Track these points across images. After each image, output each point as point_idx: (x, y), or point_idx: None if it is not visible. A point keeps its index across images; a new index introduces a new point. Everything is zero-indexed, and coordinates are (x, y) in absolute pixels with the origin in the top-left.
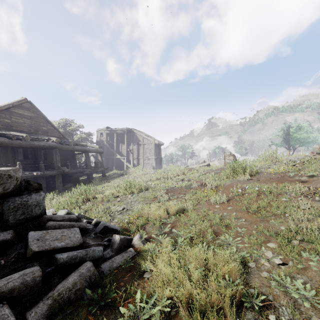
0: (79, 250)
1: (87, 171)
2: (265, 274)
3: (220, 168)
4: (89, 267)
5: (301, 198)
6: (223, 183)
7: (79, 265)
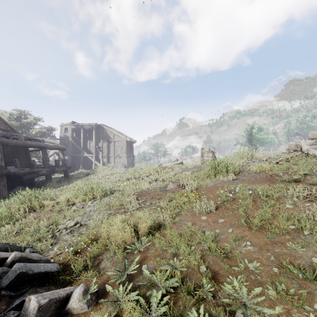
0: None
1: (43, 171)
2: None
3: (196, 166)
4: None
5: (309, 204)
6: (204, 184)
7: None
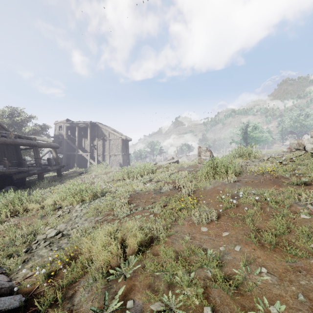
0: None
1: (35, 170)
2: None
3: (192, 166)
4: None
5: None
6: (202, 186)
7: None
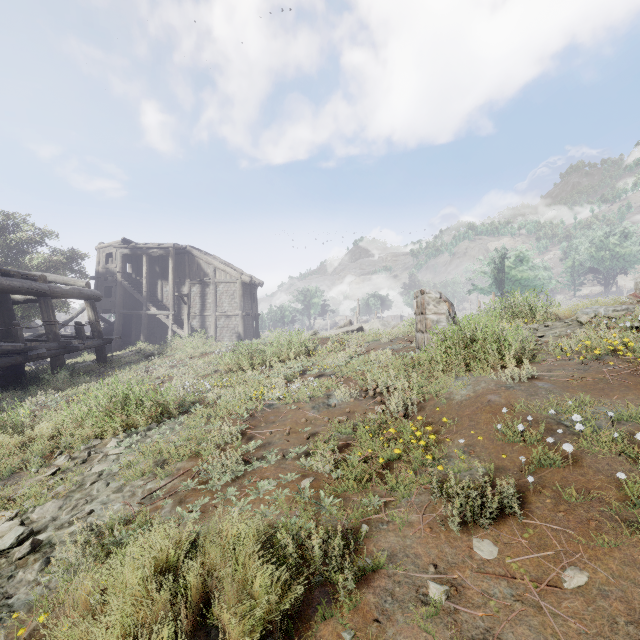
0: None
1: (42, 348)
2: None
3: (399, 338)
4: None
5: None
6: (441, 391)
7: None
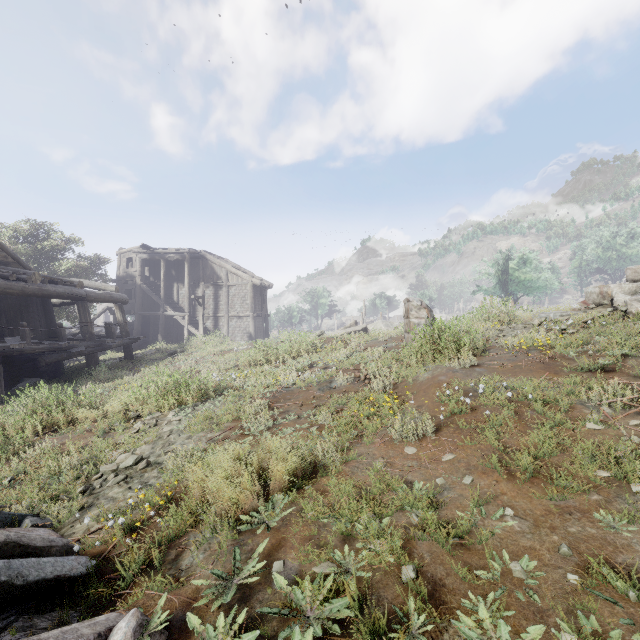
0: None
1: (81, 346)
2: None
3: (394, 338)
4: None
5: (637, 421)
6: (411, 375)
7: None
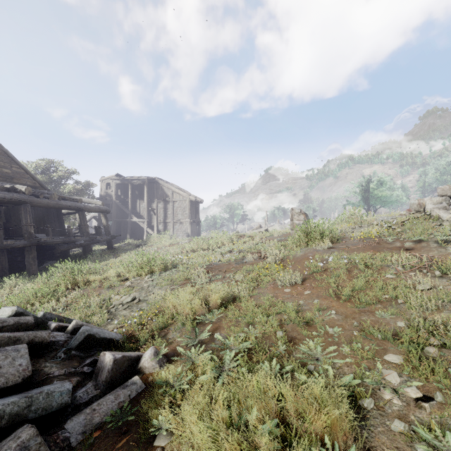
0: (16, 395)
1: (81, 240)
2: (402, 428)
3: (284, 234)
4: (25, 441)
5: (413, 273)
6: (292, 254)
7: (10, 431)
